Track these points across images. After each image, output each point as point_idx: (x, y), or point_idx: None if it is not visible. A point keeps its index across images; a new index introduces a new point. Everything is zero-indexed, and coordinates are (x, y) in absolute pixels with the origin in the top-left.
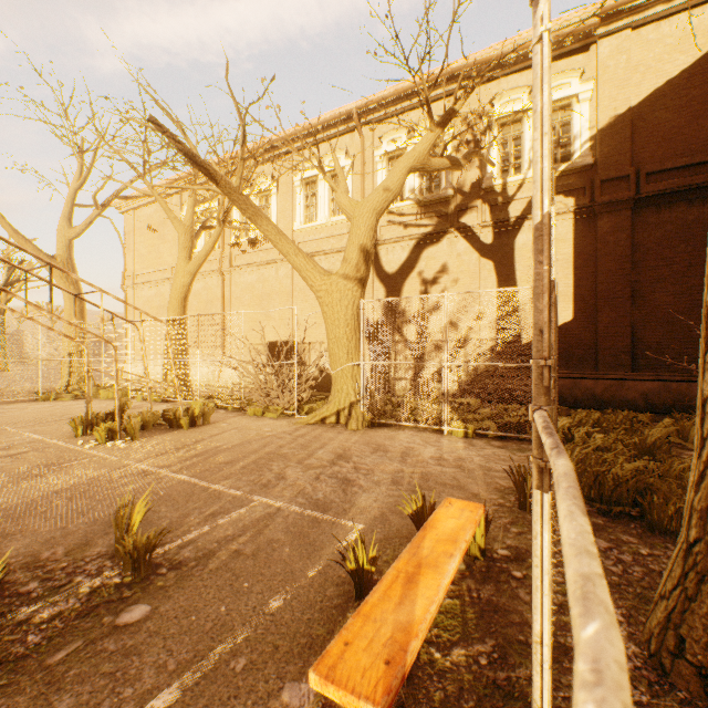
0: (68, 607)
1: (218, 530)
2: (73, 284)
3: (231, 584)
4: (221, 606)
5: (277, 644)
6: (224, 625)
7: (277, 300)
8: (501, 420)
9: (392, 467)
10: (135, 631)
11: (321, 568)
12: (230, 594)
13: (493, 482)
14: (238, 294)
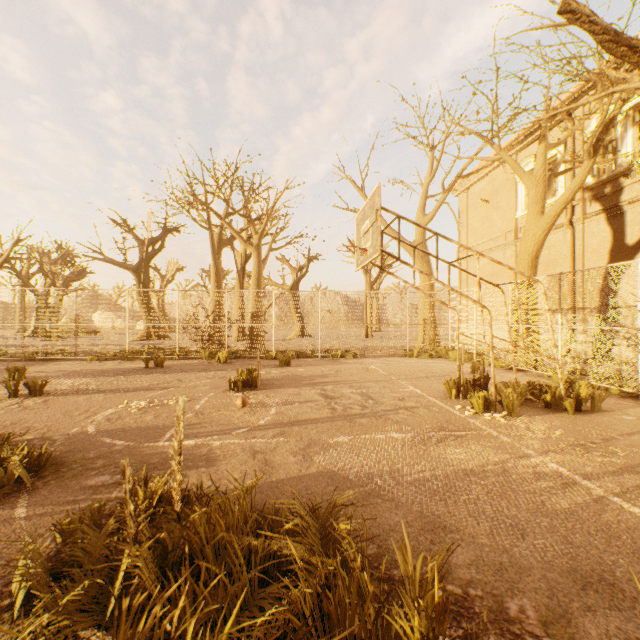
0: None
1: None
2: (425, 262)
3: None
4: None
5: None
6: None
7: None
8: None
9: None
10: None
11: None
12: None
13: None
14: (594, 247)
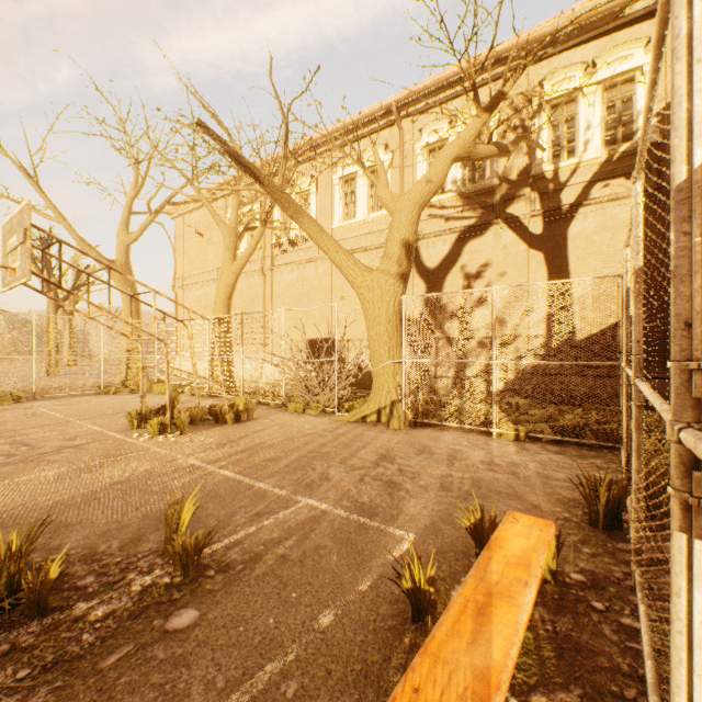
0: (120, 606)
1: (264, 531)
2: (130, 286)
3: (279, 593)
4: (269, 618)
5: (329, 668)
6: (272, 640)
7: (316, 298)
8: (557, 423)
9: (439, 471)
10: (184, 638)
11: (371, 581)
12: (278, 604)
13: (555, 493)
14: (279, 293)
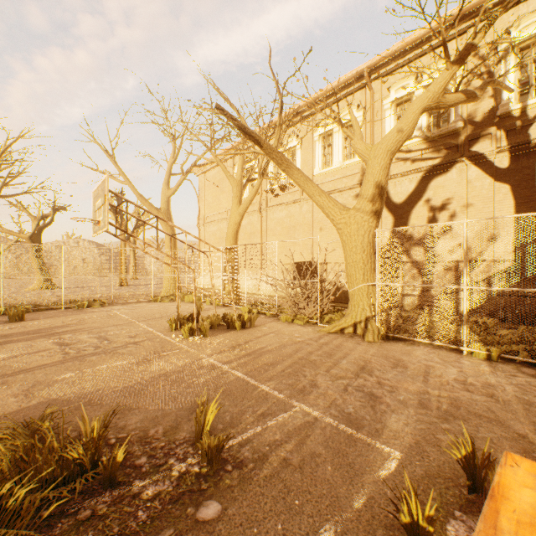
0: (164, 489)
1: (268, 432)
2: (170, 226)
3: (284, 498)
4: (277, 523)
5: None
6: None
7: (300, 230)
8: (533, 347)
9: (415, 386)
10: (210, 530)
11: (365, 499)
12: (284, 510)
13: None
14: (272, 227)
